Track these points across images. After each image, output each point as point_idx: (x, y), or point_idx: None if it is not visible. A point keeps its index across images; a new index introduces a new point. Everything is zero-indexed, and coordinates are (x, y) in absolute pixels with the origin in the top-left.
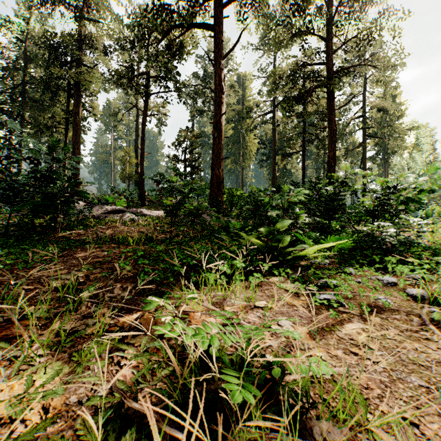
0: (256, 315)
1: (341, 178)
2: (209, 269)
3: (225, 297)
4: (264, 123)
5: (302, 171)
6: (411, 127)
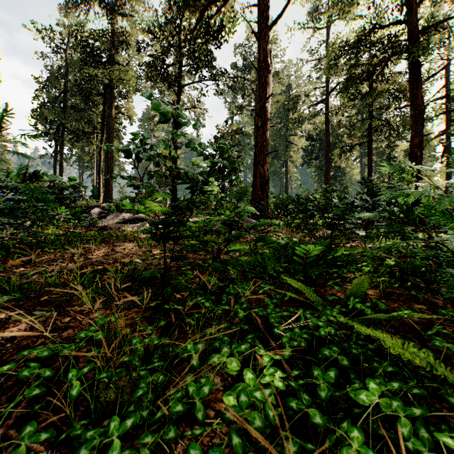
0: None
1: None
2: None
3: None
4: (313, 116)
5: (368, 167)
6: None
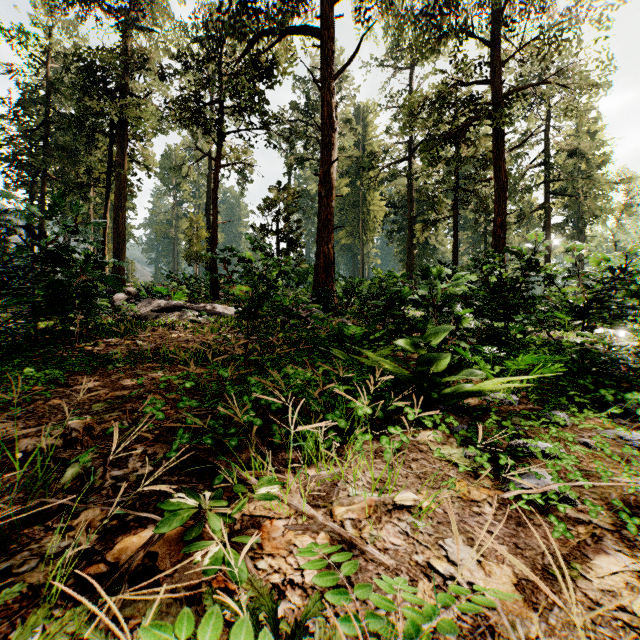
0: (399, 528)
1: (527, 255)
2: (308, 412)
3: (336, 478)
4: (395, 177)
5: (454, 246)
6: (619, 180)
